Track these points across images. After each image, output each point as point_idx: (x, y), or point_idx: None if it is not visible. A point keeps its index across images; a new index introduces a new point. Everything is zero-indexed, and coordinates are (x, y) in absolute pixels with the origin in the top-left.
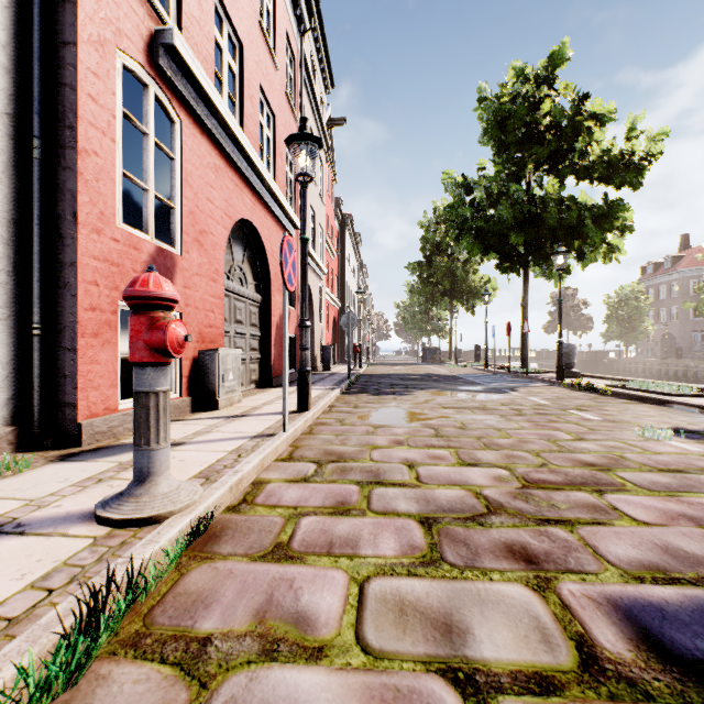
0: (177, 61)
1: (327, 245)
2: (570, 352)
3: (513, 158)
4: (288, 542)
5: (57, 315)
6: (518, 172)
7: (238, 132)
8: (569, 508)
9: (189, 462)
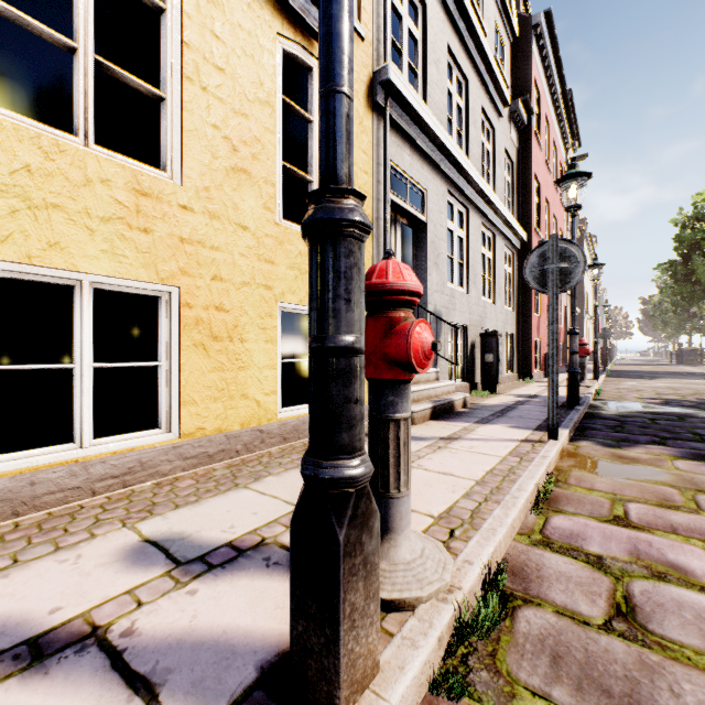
0: None
1: None
2: None
3: None
4: (620, 393)
5: (525, 344)
6: None
7: None
8: None
9: None
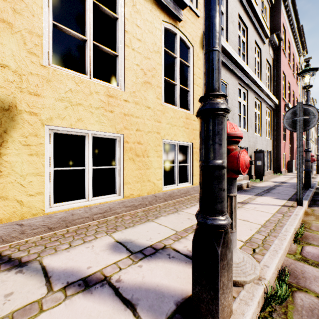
0: (287, 107)
1: None
2: None
3: None
4: None
5: (277, 156)
6: None
7: None
8: None
9: None
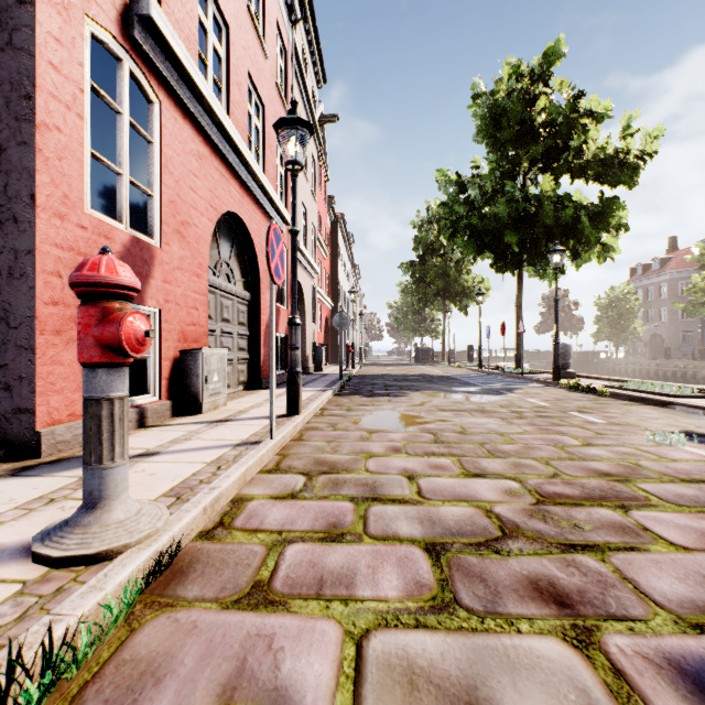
0: (155, 35)
1: (319, 244)
2: (565, 352)
3: (507, 156)
4: (269, 581)
5: (12, 309)
6: (513, 170)
7: (223, 118)
8: (594, 529)
9: (160, 476)
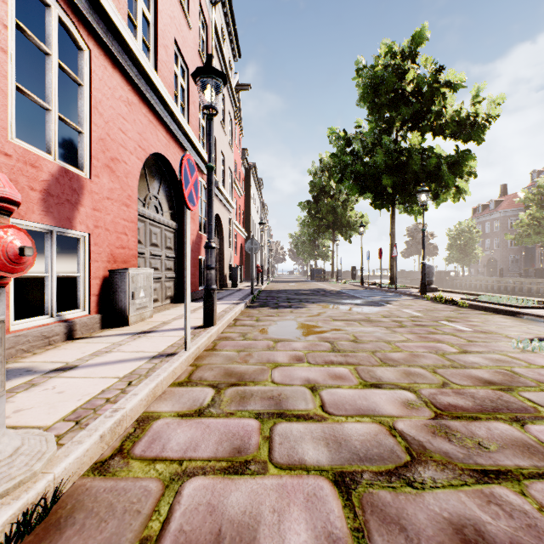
0: None
1: (235, 186)
2: (429, 272)
3: (384, 117)
4: (158, 538)
5: None
6: (388, 128)
7: (150, 71)
8: (500, 450)
9: (68, 395)
